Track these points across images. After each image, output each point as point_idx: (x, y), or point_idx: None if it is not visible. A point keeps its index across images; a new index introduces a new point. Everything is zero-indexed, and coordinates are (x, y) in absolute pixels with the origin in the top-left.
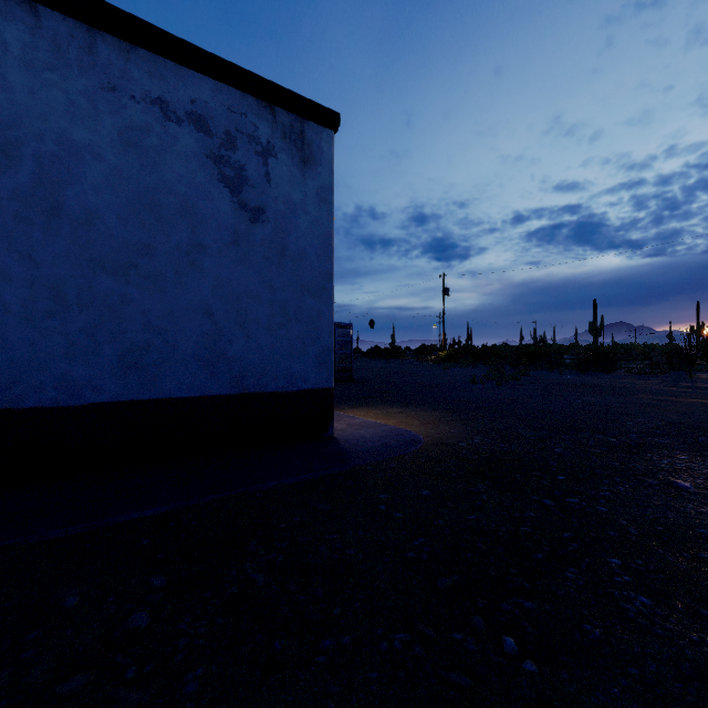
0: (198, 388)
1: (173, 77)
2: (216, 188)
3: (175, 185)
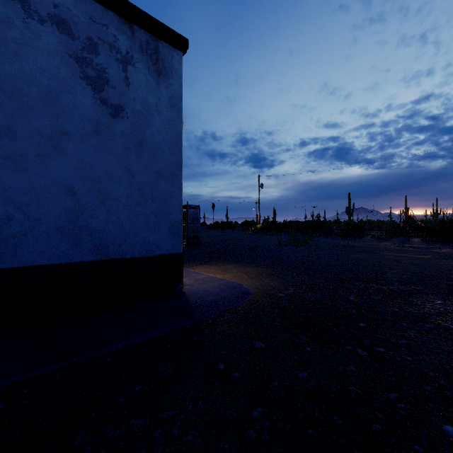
0: (61, 257)
1: None
2: (78, 84)
3: (37, 76)
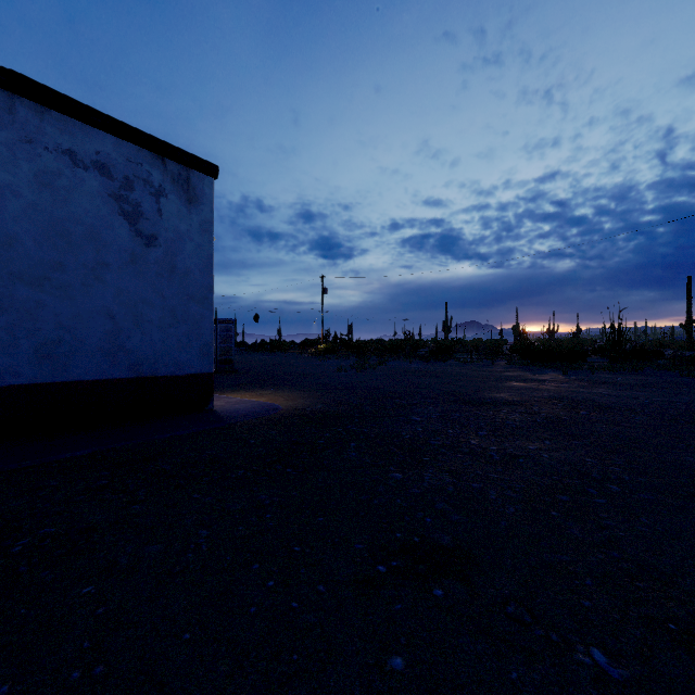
0: (102, 373)
1: (80, 134)
2: (117, 220)
3: (82, 217)
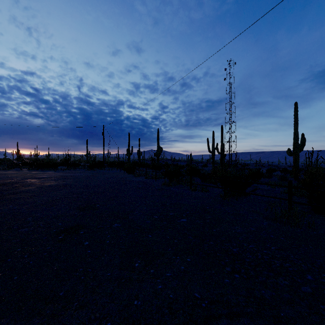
0: None
1: None
2: None
3: None
